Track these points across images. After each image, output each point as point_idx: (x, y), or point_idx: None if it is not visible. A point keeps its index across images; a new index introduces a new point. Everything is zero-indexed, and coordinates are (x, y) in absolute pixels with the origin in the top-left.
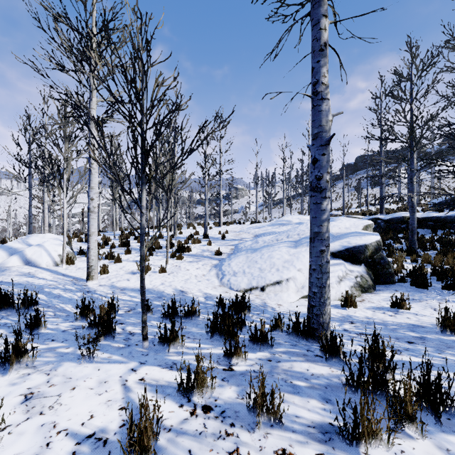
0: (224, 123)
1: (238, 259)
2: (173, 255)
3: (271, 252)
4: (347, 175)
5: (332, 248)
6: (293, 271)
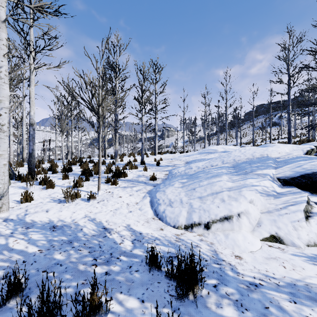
0: (158, 69)
1: (173, 185)
2: (108, 180)
3: (211, 179)
4: (250, 119)
5: (282, 174)
6: (243, 202)
